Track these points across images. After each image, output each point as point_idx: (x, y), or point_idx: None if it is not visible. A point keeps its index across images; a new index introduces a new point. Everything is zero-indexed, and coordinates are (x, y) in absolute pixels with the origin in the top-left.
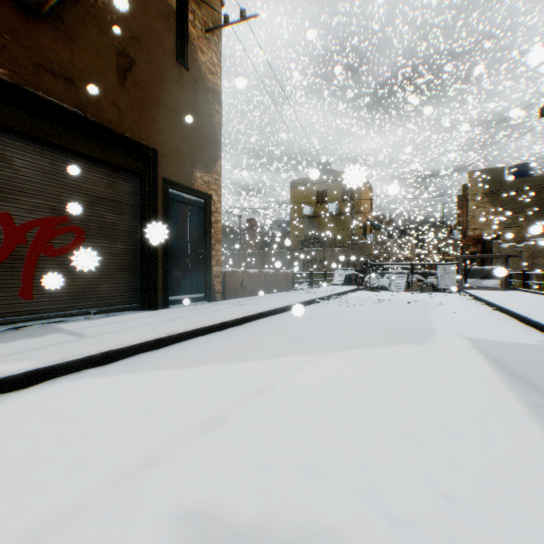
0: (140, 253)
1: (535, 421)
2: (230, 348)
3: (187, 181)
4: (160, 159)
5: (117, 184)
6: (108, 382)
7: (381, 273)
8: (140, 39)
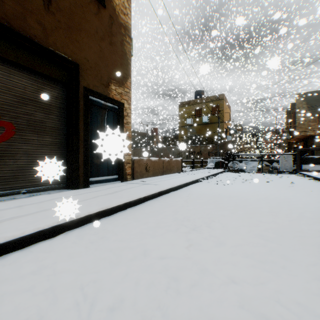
0: (66, 145)
1: None
2: (128, 235)
3: (104, 91)
4: (81, 72)
5: (46, 90)
6: None
7: (239, 160)
8: None
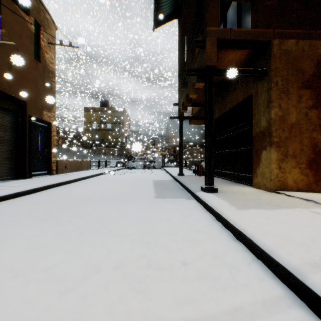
0: (16, 151)
1: (154, 188)
2: (78, 186)
3: (40, 116)
4: (28, 106)
5: (5, 117)
6: (44, 195)
7: (133, 161)
8: (19, 48)
